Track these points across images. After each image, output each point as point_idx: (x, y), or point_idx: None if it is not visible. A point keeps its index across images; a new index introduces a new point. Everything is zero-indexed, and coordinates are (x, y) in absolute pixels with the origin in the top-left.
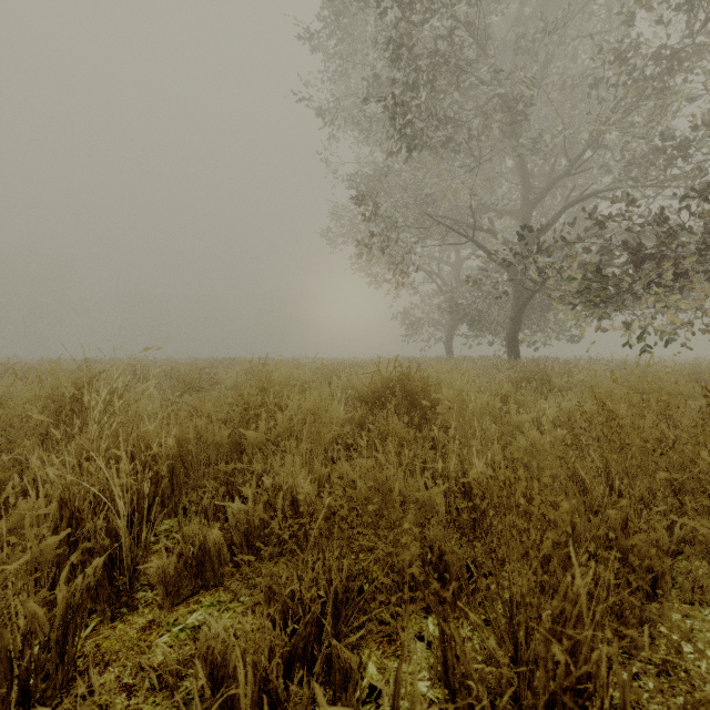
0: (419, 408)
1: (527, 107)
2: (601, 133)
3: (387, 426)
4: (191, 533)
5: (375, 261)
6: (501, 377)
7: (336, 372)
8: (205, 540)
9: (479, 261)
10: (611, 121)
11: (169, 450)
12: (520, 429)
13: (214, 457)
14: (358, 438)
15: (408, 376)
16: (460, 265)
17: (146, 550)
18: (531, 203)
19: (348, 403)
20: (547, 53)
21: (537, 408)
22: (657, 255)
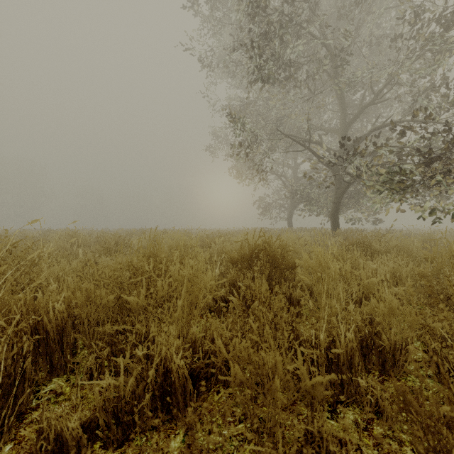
0: (279, 269)
1: (346, 55)
2: (400, 72)
3: (259, 295)
4: (44, 426)
5: (241, 165)
6: (330, 242)
7: (214, 239)
8: (62, 432)
9: (313, 162)
10: (406, 64)
11: (57, 315)
12: (370, 291)
13: (102, 318)
14: (231, 303)
15: (270, 244)
16: (297, 167)
17: (4, 437)
18: (348, 124)
19: (223, 263)
20: (359, 21)
21: (371, 269)
22: (443, 156)
